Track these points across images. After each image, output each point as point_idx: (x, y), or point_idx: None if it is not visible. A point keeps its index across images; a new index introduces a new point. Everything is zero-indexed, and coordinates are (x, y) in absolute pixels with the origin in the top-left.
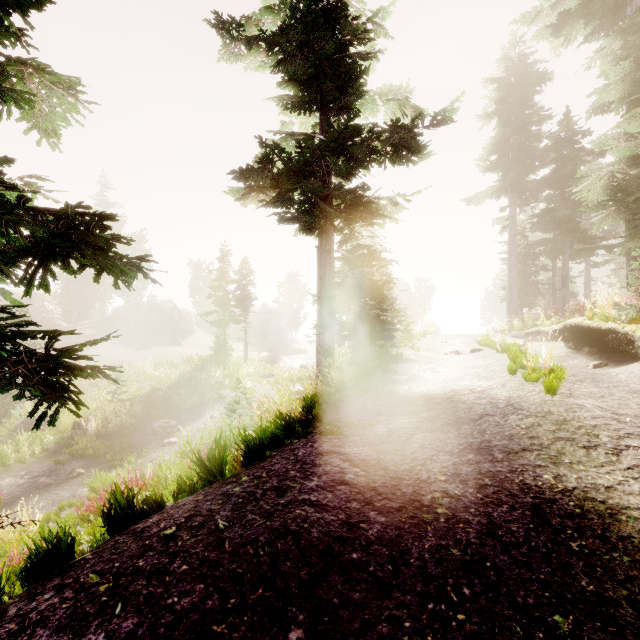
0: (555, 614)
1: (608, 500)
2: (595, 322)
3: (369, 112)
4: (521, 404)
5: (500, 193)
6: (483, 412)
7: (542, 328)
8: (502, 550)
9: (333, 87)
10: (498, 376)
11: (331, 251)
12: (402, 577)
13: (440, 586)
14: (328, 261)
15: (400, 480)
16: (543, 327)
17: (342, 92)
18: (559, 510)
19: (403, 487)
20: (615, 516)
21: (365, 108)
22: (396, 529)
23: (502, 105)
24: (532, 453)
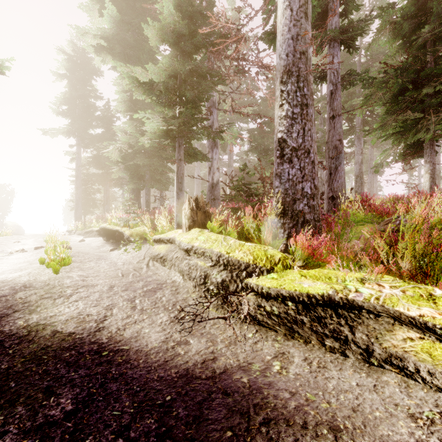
0: None
1: (48, 322)
2: (112, 226)
3: None
4: (32, 283)
5: (70, 134)
6: (1, 295)
7: (94, 228)
8: None
9: None
10: (32, 267)
11: None
12: None
13: None
14: None
15: None
16: (95, 228)
17: None
18: (15, 337)
19: None
20: (46, 328)
21: None
22: None
23: (71, 74)
24: (20, 312)
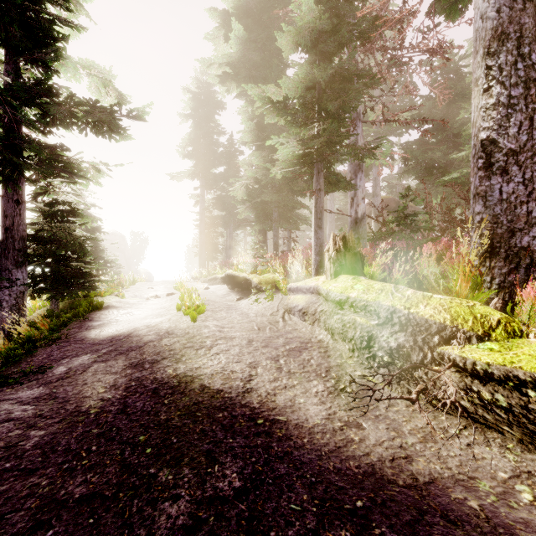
0: (141, 436)
1: (194, 374)
2: (238, 273)
3: (71, 75)
4: (174, 330)
5: (194, 176)
6: (149, 340)
7: (218, 275)
8: (126, 418)
9: (23, 34)
10: (170, 313)
11: (21, 202)
12: (49, 460)
13: (77, 453)
14: (17, 212)
15: (67, 402)
16: (219, 275)
17: (36, 43)
18: (168, 386)
19: (68, 406)
20: (194, 381)
21: (66, 69)
22: (53, 435)
23: (196, 112)
24: (167, 359)
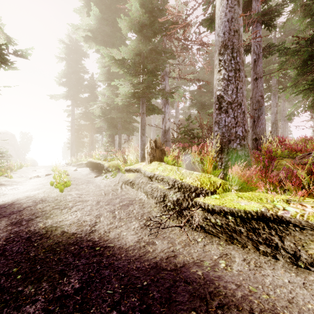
0: (14, 269)
1: (58, 225)
2: (96, 160)
3: None
4: (46, 198)
5: (67, 98)
6: (27, 206)
7: (83, 162)
8: (4, 259)
9: None
10: (45, 187)
11: None
12: None
13: None
14: None
15: None
16: (84, 161)
17: None
18: (38, 235)
19: None
20: (57, 229)
21: None
22: None
23: (68, 57)
24: (40, 217)
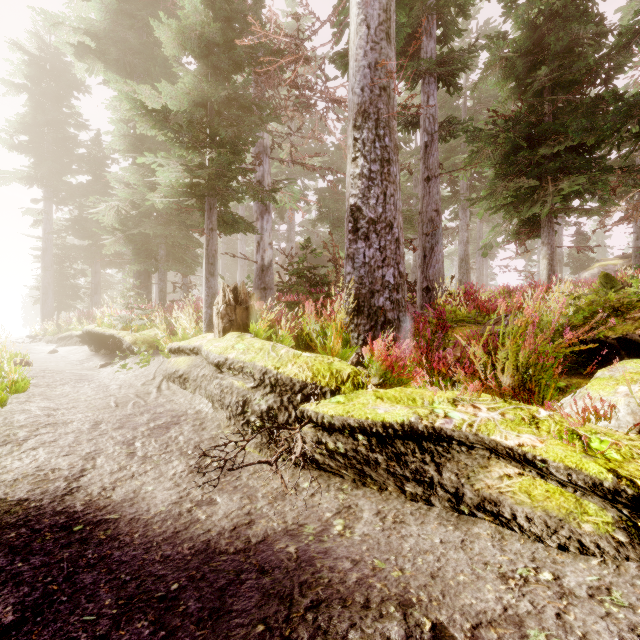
0: None
1: None
2: (104, 329)
3: None
4: None
5: (32, 182)
6: None
7: (75, 332)
8: None
9: None
10: None
11: None
12: None
13: None
14: None
15: None
16: (76, 331)
17: None
18: None
19: None
20: None
21: None
22: None
23: (35, 85)
24: None
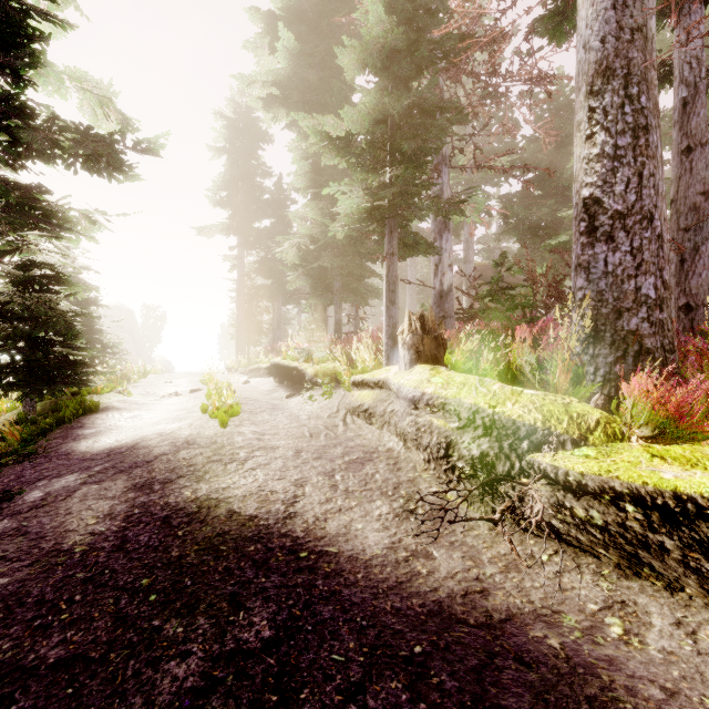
0: (144, 580)
1: (221, 496)
2: (288, 361)
3: (54, 88)
4: (196, 439)
5: (230, 231)
6: (161, 453)
7: (262, 365)
8: (124, 557)
9: None
10: (192, 416)
11: None
12: (13, 617)
13: (54, 605)
14: None
15: (42, 538)
16: (263, 364)
17: (2, 43)
18: (183, 513)
19: (44, 544)
20: (219, 505)
21: (47, 81)
22: (20, 582)
23: (232, 145)
24: (185, 478)
